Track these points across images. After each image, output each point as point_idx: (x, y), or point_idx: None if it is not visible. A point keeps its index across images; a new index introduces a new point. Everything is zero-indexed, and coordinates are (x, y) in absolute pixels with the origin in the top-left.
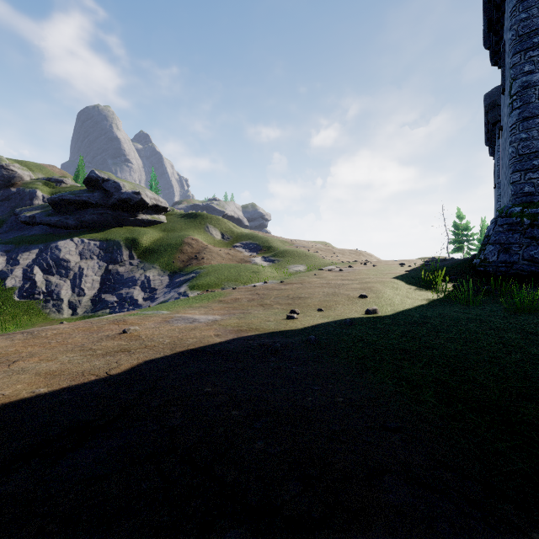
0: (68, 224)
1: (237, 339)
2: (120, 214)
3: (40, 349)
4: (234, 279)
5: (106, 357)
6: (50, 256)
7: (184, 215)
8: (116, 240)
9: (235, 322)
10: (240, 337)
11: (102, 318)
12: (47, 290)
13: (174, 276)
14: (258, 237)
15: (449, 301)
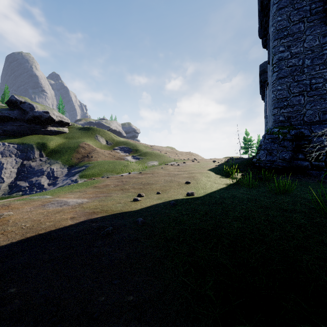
0: None
1: (84, 222)
2: (34, 126)
3: None
4: (111, 170)
5: None
6: None
7: (81, 128)
8: (30, 144)
9: (94, 205)
10: (89, 219)
11: None
12: None
13: (71, 168)
14: (130, 143)
15: (239, 184)
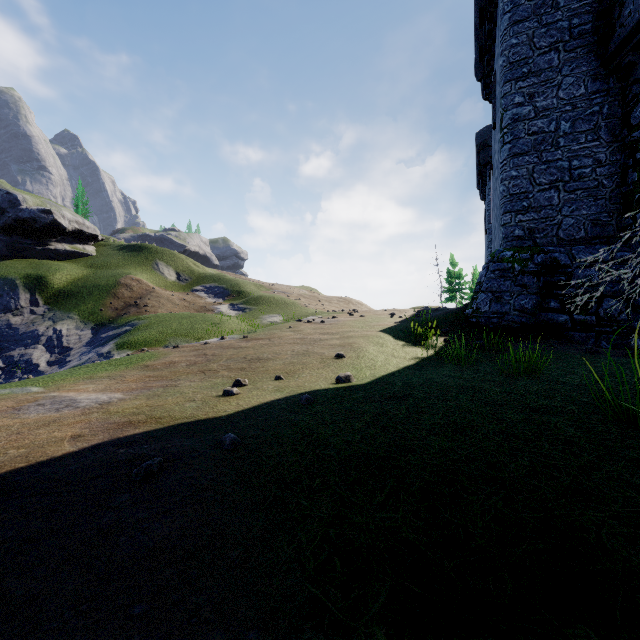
0: None
1: (102, 446)
2: (19, 240)
3: None
4: (185, 333)
5: None
6: None
7: (123, 246)
8: (9, 277)
9: (135, 406)
10: (113, 439)
11: None
12: None
13: (101, 330)
14: (226, 279)
15: (439, 359)
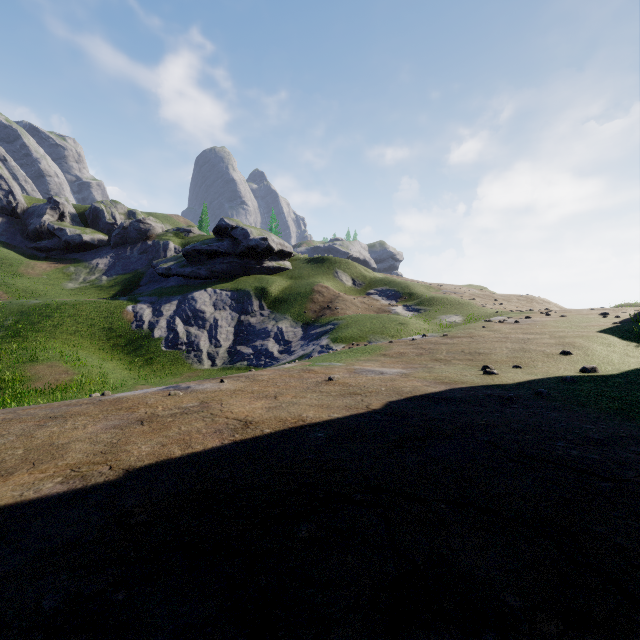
0: (200, 274)
1: (454, 390)
2: (247, 262)
3: (279, 390)
4: (379, 331)
5: (347, 397)
6: (189, 307)
7: (309, 260)
8: (246, 290)
9: (429, 376)
10: (454, 388)
11: (287, 368)
12: (188, 340)
13: (308, 328)
14: (395, 282)
15: None
